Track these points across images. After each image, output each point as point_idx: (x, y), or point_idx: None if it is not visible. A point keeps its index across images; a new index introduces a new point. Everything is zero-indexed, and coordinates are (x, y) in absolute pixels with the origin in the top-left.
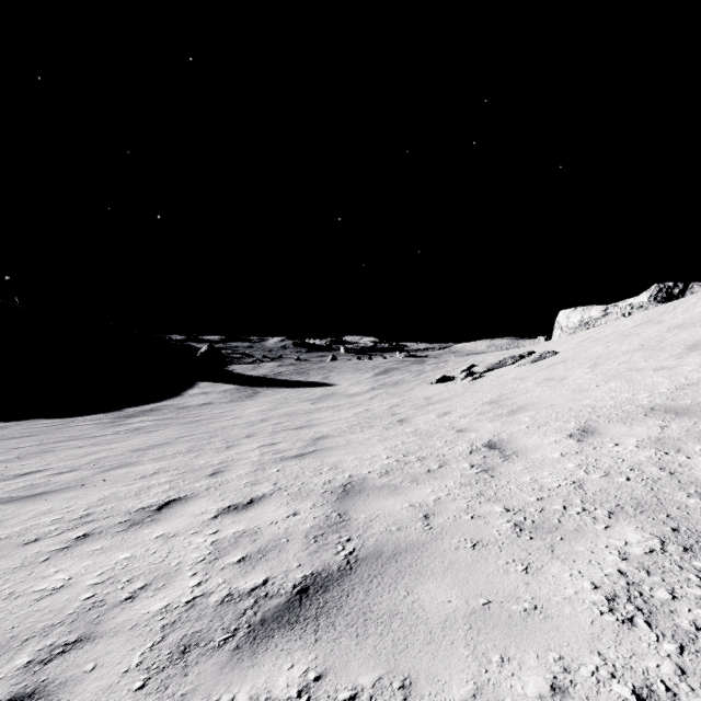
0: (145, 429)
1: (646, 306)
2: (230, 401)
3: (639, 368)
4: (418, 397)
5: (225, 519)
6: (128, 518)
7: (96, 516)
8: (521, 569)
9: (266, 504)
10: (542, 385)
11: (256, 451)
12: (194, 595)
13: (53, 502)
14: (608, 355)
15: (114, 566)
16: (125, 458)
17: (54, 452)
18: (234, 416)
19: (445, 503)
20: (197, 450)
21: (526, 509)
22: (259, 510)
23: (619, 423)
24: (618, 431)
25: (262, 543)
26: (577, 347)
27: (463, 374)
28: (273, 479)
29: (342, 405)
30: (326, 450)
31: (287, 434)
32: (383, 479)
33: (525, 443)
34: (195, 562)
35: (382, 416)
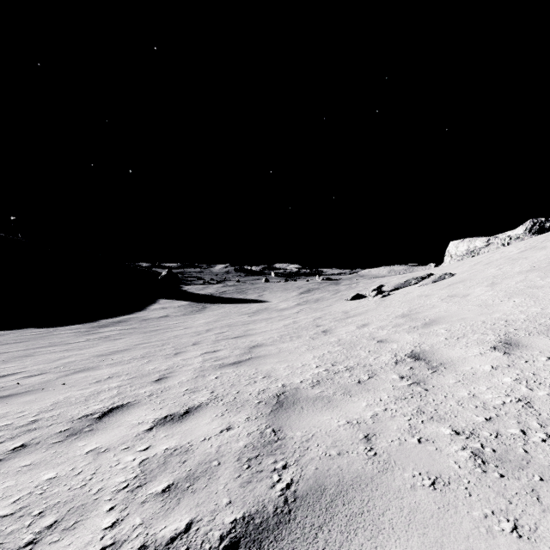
0: (112, 337)
1: (522, 237)
2: (183, 314)
3: (538, 286)
4: (337, 311)
5: (159, 432)
6: (69, 427)
7: (42, 423)
8: (509, 528)
9: (201, 415)
10: (447, 300)
11: (199, 358)
12: (103, 543)
13: (11, 405)
14: (503, 275)
15: (33, 490)
16: (88, 362)
17: (33, 357)
18: (186, 327)
19: (384, 420)
20: (150, 356)
21: (478, 433)
22: (193, 423)
23: (541, 336)
24: (544, 343)
25: (191, 466)
26: (471, 270)
27: (374, 292)
28: (211, 386)
29: (273, 318)
30: (261, 358)
31: (227, 342)
32: (316, 389)
33: (449, 354)
34: (117, 489)
35: (308, 327)
